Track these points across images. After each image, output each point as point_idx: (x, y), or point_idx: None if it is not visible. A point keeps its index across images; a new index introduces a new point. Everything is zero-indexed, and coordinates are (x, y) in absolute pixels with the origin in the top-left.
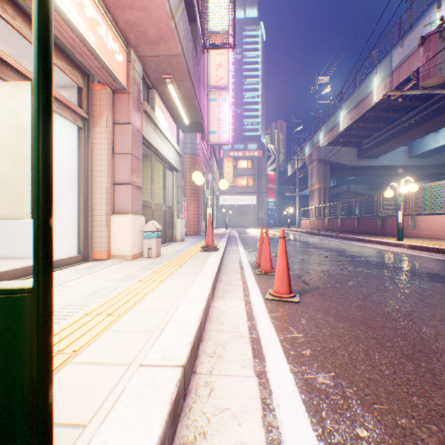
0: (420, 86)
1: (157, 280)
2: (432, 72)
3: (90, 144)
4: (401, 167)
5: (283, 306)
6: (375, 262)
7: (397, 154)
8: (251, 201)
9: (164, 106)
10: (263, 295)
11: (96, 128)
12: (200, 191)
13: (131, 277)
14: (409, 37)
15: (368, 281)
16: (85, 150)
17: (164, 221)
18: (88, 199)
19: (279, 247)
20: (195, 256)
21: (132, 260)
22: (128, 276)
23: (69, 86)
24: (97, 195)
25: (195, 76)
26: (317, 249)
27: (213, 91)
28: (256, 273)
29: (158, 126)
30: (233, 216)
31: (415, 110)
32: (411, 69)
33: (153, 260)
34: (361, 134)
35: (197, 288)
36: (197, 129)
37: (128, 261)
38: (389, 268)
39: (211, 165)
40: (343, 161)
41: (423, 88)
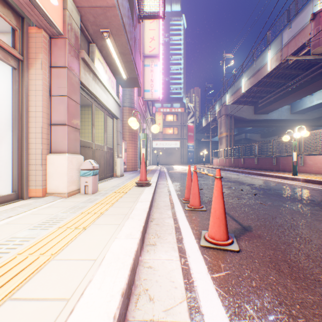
0: (311, 53)
1: (80, 226)
2: (321, 41)
3: (25, 84)
4: (285, 121)
5: (223, 258)
6: (285, 195)
7: (282, 110)
8: (176, 145)
9: (104, 61)
10: (197, 239)
11: (32, 70)
12: (137, 136)
13: (52, 222)
14: (296, 21)
15: (294, 217)
16: (19, 90)
17: (105, 160)
18: (23, 138)
19: (214, 188)
20: (129, 192)
21: (68, 197)
22: (51, 220)
23: (8, 31)
24: (32, 135)
25: (130, 34)
26: (231, 183)
27: (147, 58)
28: (185, 209)
29: (97, 75)
30: (163, 156)
31: (298, 77)
32: (298, 45)
33: (88, 197)
34: (257, 95)
35: (122, 240)
36: (134, 84)
37: (63, 198)
38: (301, 201)
39: (145, 117)
40: (244, 116)
41: (313, 55)
